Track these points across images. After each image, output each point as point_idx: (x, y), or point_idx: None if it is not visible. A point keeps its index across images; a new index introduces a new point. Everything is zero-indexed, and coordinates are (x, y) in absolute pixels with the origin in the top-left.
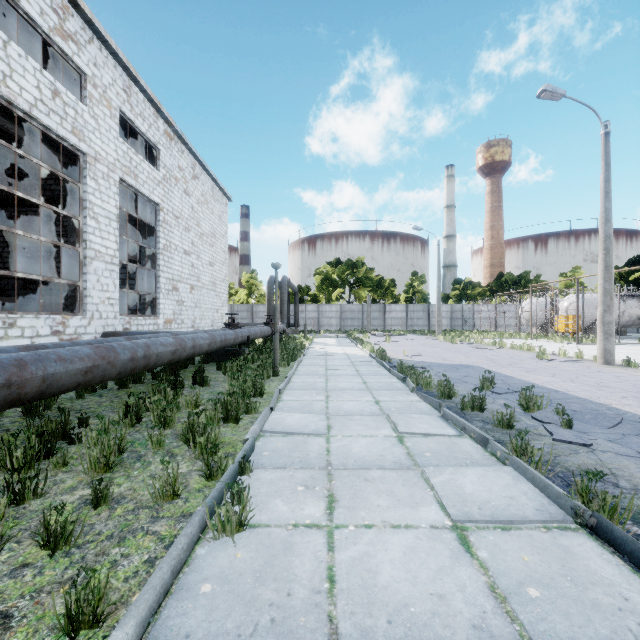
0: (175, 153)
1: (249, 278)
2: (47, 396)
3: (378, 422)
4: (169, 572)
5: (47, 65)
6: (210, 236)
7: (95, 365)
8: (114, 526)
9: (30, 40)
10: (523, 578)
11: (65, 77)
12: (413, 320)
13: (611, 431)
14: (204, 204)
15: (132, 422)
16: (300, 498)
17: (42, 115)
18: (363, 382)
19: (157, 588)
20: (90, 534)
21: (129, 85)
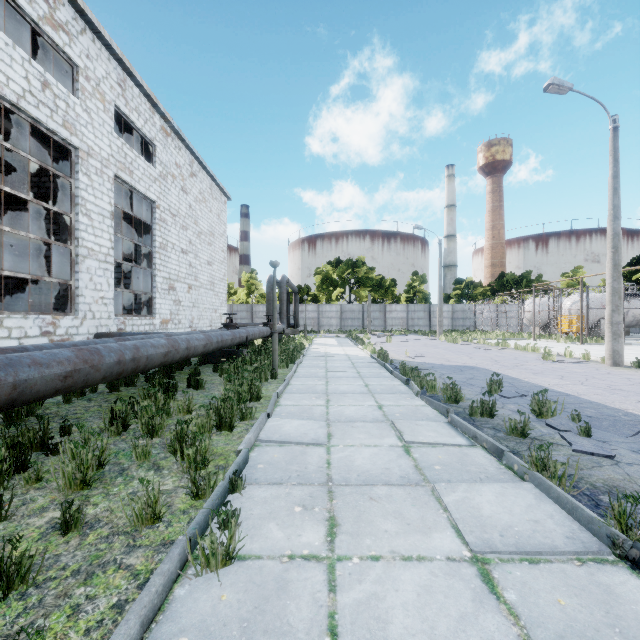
0: (172, 150)
1: (249, 278)
2: (19, 404)
3: (382, 429)
4: (137, 625)
5: (39, 57)
6: (208, 235)
7: (76, 369)
8: (83, 558)
9: (21, 31)
10: (562, 630)
11: (58, 71)
12: (414, 320)
13: (633, 440)
14: (202, 202)
15: (118, 430)
16: (297, 521)
17: (31, 107)
18: (365, 385)
19: None
20: (53, 568)
21: (124, 79)
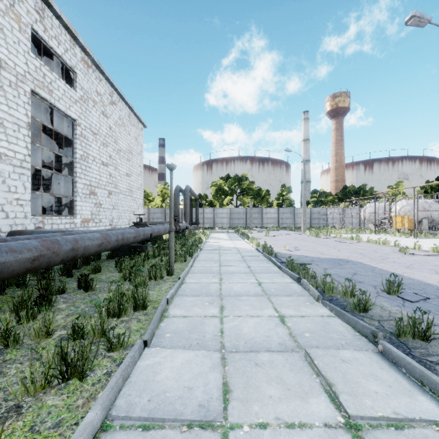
0: (93, 79)
1: (163, 188)
2: None
3: (298, 372)
4: None
5: None
6: (127, 152)
7: None
8: None
9: None
10: None
11: None
12: (283, 219)
13: None
14: (121, 126)
15: None
16: None
17: None
18: (258, 283)
19: None
20: None
21: (42, 8)
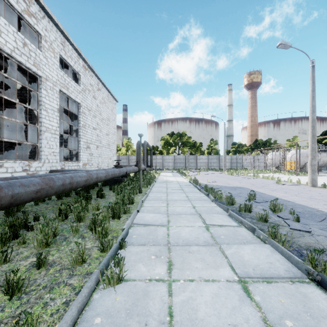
0: (88, 77)
1: (127, 142)
2: (14, 205)
3: (195, 218)
4: (76, 311)
5: (21, 30)
6: (107, 120)
7: (42, 188)
8: (48, 280)
9: (12, 17)
10: (282, 314)
11: (31, 37)
12: (211, 163)
13: (320, 223)
14: (103, 103)
15: (62, 218)
16: (153, 263)
17: (17, 56)
18: (186, 196)
19: (68, 322)
20: (33, 285)
21: (64, 41)
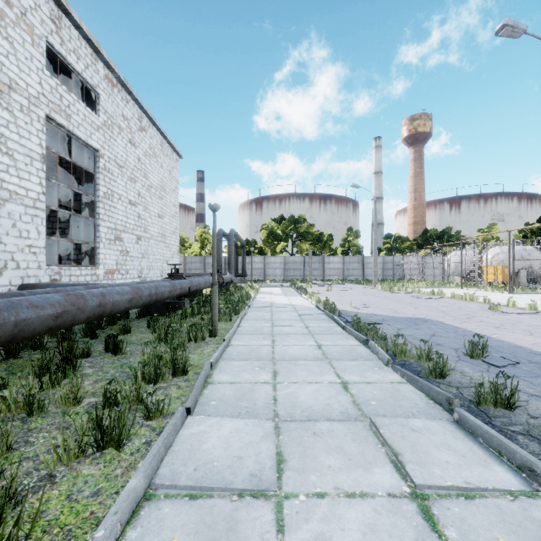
0: (118, 101)
1: (202, 233)
2: None
3: (361, 441)
4: None
5: None
6: (159, 189)
7: None
8: None
9: None
10: None
11: None
12: (349, 270)
13: None
14: (152, 157)
15: None
16: None
17: None
18: (317, 345)
19: None
20: None
21: (59, 16)
